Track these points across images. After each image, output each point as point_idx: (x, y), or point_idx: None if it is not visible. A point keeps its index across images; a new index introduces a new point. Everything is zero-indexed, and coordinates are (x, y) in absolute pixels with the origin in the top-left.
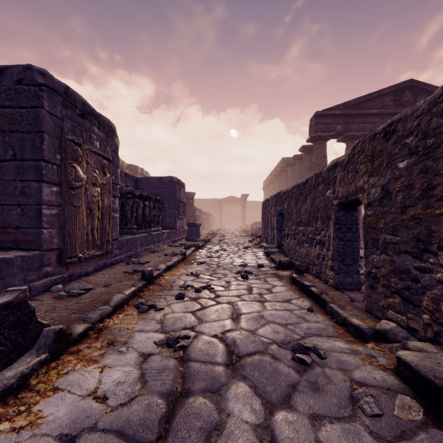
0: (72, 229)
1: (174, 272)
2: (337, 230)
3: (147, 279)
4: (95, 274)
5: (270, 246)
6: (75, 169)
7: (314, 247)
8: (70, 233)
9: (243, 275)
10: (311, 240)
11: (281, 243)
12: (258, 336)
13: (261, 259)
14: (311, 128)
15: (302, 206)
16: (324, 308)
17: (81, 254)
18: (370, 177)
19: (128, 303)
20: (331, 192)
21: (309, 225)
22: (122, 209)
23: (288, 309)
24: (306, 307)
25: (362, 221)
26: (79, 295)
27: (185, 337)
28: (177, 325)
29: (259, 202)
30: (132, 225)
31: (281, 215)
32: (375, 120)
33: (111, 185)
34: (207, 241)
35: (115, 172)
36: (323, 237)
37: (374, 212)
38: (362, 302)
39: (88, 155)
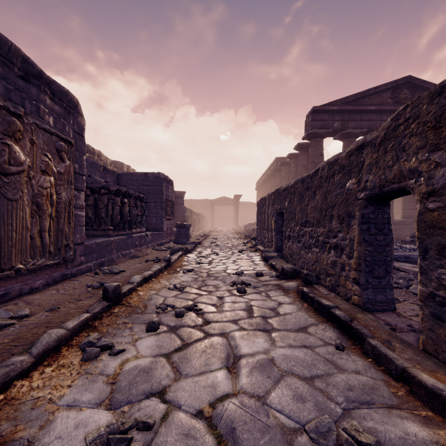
0: (4, 231)
1: (153, 284)
2: (364, 232)
3: (111, 299)
4: (46, 290)
5: (268, 249)
6: (10, 147)
7: (327, 253)
8: (0, 236)
9: (239, 289)
10: (322, 244)
11: (280, 246)
12: (272, 411)
13: (259, 266)
14: (308, 125)
15: (310, 203)
16: (360, 343)
17: (21, 264)
18: (433, 152)
19: (70, 342)
20: (354, 183)
21: (320, 226)
22: (95, 207)
23: (307, 346)
24: (332, 341)
25: (416, 219)
26: (2, 328)
27: (144, 426)
28: (138, 388)
29: (252, 203)
30: (107, 226)
31: (280, 215)
32: (373, 118)
33: (73, 175)
34: (197, 243)
35: (79, 159)
36: (341, 240)
37: (443, 203)
38: (407, 331)
39: (33, 132)
